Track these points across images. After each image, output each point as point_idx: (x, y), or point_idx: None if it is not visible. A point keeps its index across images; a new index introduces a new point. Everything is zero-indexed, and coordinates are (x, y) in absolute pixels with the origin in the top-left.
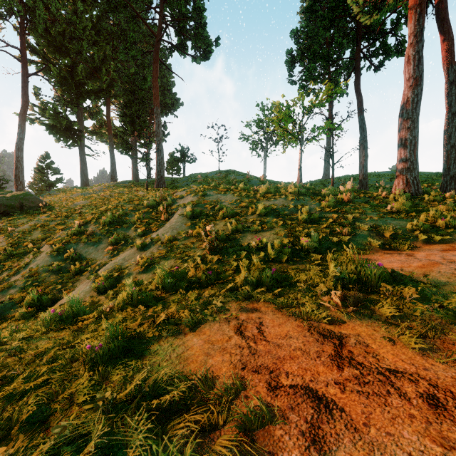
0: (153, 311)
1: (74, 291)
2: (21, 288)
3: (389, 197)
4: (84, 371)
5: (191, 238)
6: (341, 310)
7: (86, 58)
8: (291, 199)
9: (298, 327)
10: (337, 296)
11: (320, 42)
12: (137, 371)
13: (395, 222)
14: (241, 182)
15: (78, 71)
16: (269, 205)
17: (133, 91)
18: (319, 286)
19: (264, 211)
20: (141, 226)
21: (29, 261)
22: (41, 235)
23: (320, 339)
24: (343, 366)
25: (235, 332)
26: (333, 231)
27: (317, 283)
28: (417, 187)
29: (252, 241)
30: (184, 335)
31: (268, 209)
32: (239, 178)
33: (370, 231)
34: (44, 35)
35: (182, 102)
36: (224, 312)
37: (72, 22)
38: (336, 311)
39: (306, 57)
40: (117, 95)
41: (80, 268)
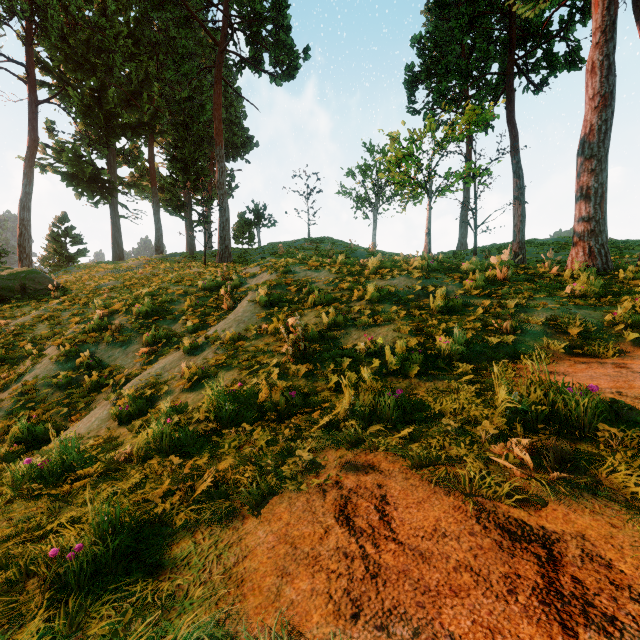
0: (194, 464)
1: (85, 417)
2: (8, 412)
3: (563, 275)
4: (38, 607)
5: (265, 336)
6: (534, 475)
7: (120, 79)
8: (416, 277)
9: (456, 510)
10: (521, 446)
11: (455, 51)
12: (140, 612)
13: (583, 312)
14: (340, 254)
15: (108, 97)
16: (384, 286)
17: (186, 125)
18: (483, 424)
19: (377, 296)
20: (193, 317)
21: (25, 371)
22: (47, 331)
23: (504, 543)
24: (574, 625)
25: (336, 517)
26: (486, 327)
27: (476, 418)
28: (605, 259)
29: (360, 342)
30: (241, 520)
31: (383, 291)
32: (337, 248)
33: (545, 327)
34: (60, 45)
35: (257, 141)
36: (315, 470)
37: (99, 27)
38: (523, 477)
39: (433, 75)
40: (165, 132)
41: (98, 381)
